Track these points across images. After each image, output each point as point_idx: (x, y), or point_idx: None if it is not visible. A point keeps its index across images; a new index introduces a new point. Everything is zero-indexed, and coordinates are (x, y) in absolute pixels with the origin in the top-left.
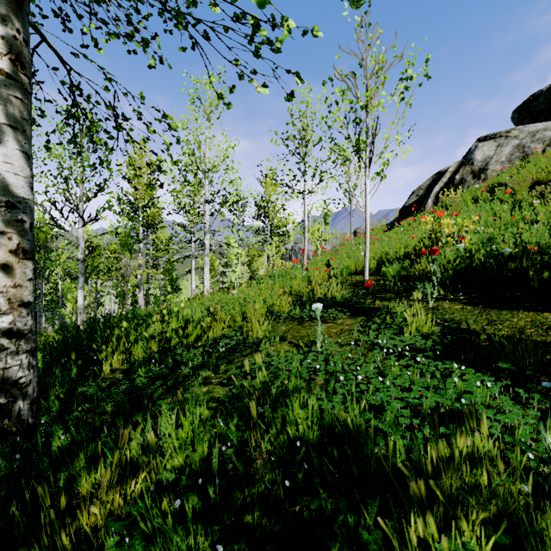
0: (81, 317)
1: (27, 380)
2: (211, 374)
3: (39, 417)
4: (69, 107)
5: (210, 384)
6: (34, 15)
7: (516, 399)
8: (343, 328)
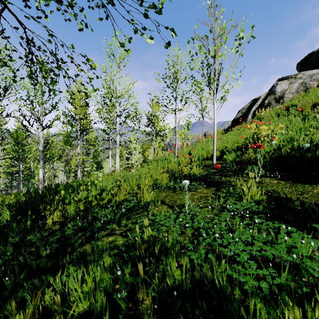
0: (41, 185)
1: None
2: (116, 226)
3: None
4: (27, 54)
5: (114, 234)
6: None
7: None
8: (201, 195)
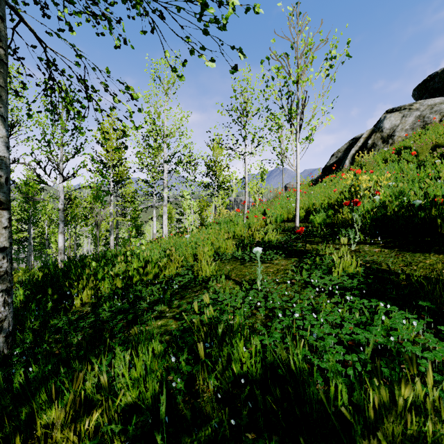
0: (61, 256)
1: (3, 316)
2: (166, 308)
3: (14, 348)
4: (46, 80)
5: (165, 318)
6: (16, 2)
7: (438, 335)
8: (279, 268)
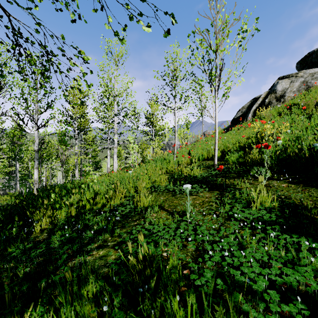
0: (36, 186)
1: None
2: (108, 237)
3: None
4: (14, 46)
5: (106, 247)
6: None
7: None
8: (204, 200)
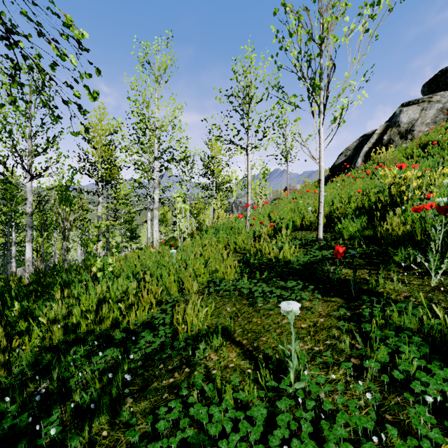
0: (29, 269)
1: None
2: (104, 425)
3: None
4: None
5: None
6: None
7: None
8: (315, 321)
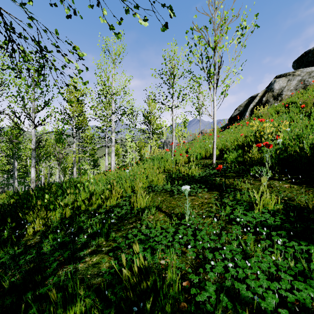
0: (33, 184)
1: None
2: (103, 241)
3: None
4: (7, 41)
5: (100, 253)
6: None
7: None
8: (203, 201)
